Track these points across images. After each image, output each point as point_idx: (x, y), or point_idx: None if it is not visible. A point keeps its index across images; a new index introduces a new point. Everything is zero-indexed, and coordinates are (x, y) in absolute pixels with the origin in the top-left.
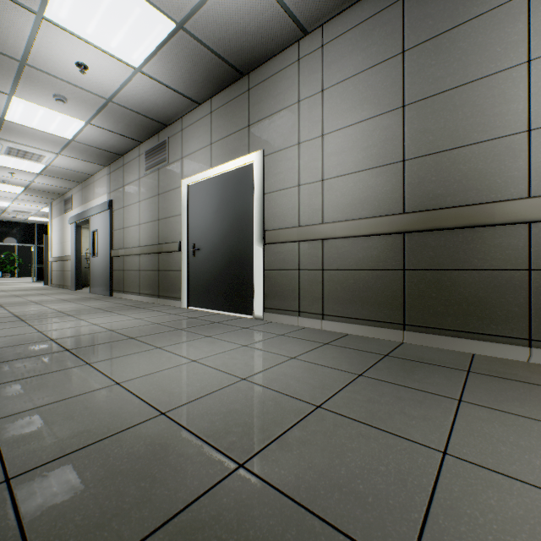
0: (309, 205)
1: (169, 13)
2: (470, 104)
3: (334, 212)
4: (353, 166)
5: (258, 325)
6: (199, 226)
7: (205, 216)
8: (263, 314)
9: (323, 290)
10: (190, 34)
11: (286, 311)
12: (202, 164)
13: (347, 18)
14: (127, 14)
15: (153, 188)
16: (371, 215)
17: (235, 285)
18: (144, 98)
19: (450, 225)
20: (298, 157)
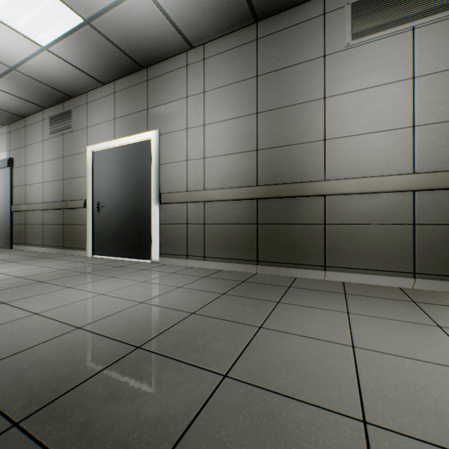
0: (195, 176)
1: (77, 11)
2: (295, 118)
3: (212, 182)
4: (225, 150)
5: (155, 267)
6: (104, 187)
7: (109, 179)
8: (159, 258)
9: (204, 239)
10: (96, 29)
11: (178, 255)
12: (106, 135)
13: (221, 43)
14: (36, 3)
15: (58, 150)
16: (237, 186)
17: (136, 236)
18: (50, 72)
19: (283, 195)
20: (187, 139)
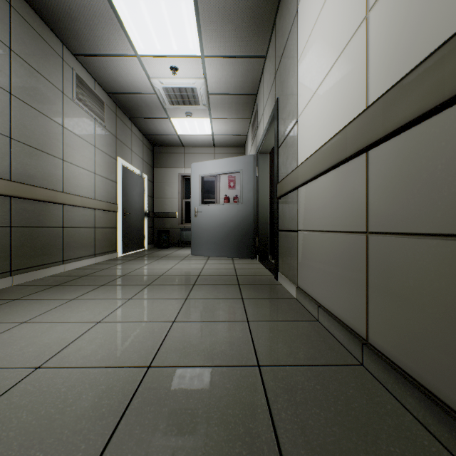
0: None
1: None
2: (46, 128)
3: None
4: None
5: None
6: None
7: None
8: None
9: None
10: None
11: None
12: None
13: None
14: None
15: None
16: None
17: None
18: None
19: (42, 198)
20: None
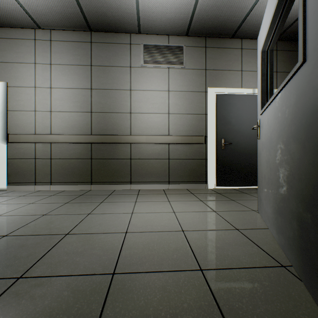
0: (43, 123)
1: None
2: (115, 97)
3: (58, 129)
4: (68, 108)
5: (3, 193)
6: None
7: None
8: (7, 186)
9: (51, 169)
10: None
11: (26, 183)
12: None
13: (65, 35)
14: None
15: None
16: (77, 134)
17: None
18: None
19: (108, 141)
20: (35, 95)
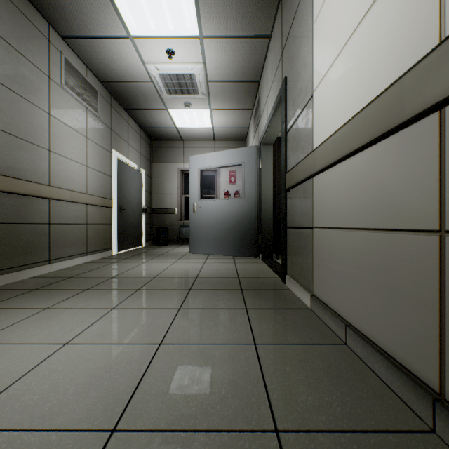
0: None
1: None
2: (28, 115)
3: None
4: None
5: None
6: None
7: None
8: None
9: None
10: None
11: None
12: None
13: None
14: None
15: None
16: None
17: None
18: None
19: (23, 192)
20: None
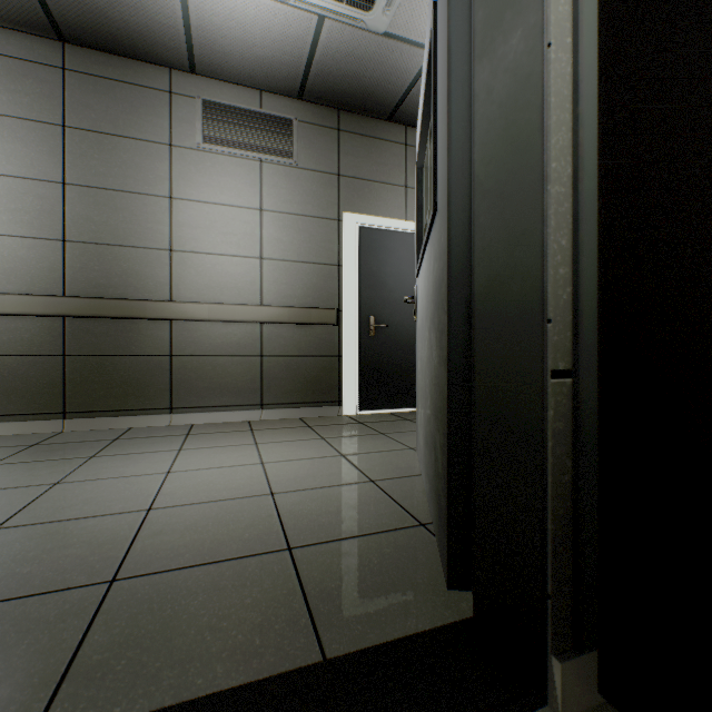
0: None
1: None
2: (130, 211)
3: None
4: None
5: None
6: None
7: None
8: None
9: None
10: None
11: None
12: None
13: None
14: None
15: None
16: (23, 292)
17: None
18: None
19: (112, 314)
20: None
